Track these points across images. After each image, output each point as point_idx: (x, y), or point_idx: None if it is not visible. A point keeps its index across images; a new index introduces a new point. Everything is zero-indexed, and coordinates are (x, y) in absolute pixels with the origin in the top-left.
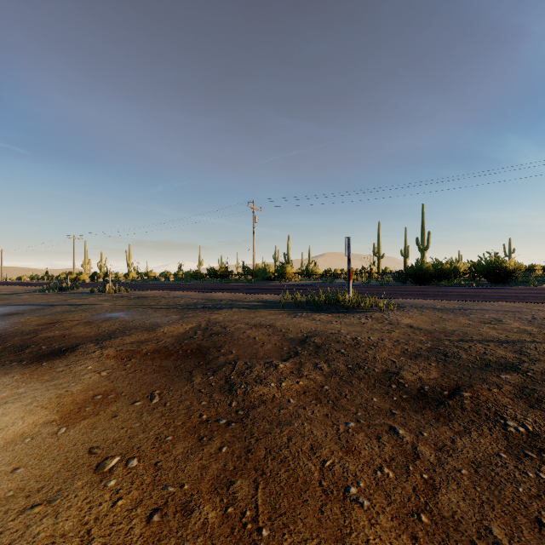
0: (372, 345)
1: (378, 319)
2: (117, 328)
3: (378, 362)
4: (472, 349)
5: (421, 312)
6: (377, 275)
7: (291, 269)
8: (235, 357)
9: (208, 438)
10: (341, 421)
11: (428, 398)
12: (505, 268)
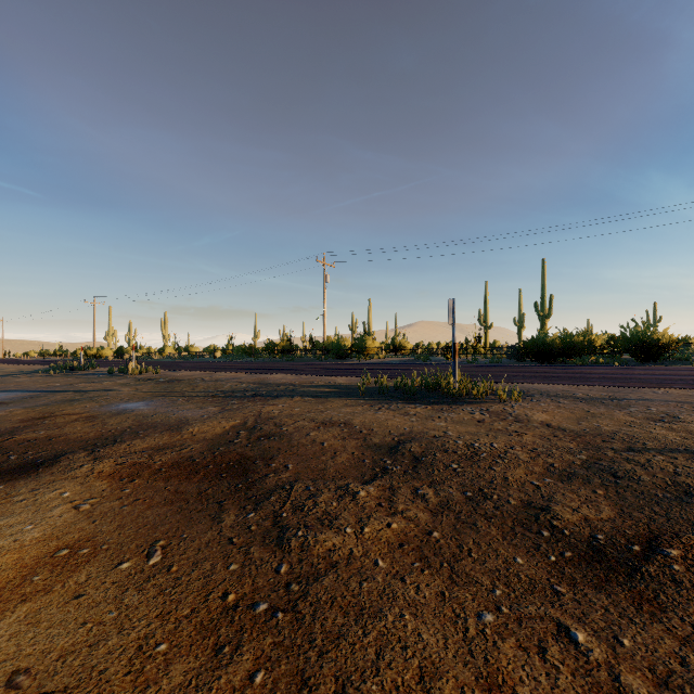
0: (498, 456)
1: (499, 414)
2: (128, 426)
3: (512, 487)
4: (653, 465)
5: (557, 404)
6: (485, 350)
7: (373, 343)
8: (292, 476)
9: (231, 649)
10: (468, 610)
11: (609, 558)
12: (656, 342)
